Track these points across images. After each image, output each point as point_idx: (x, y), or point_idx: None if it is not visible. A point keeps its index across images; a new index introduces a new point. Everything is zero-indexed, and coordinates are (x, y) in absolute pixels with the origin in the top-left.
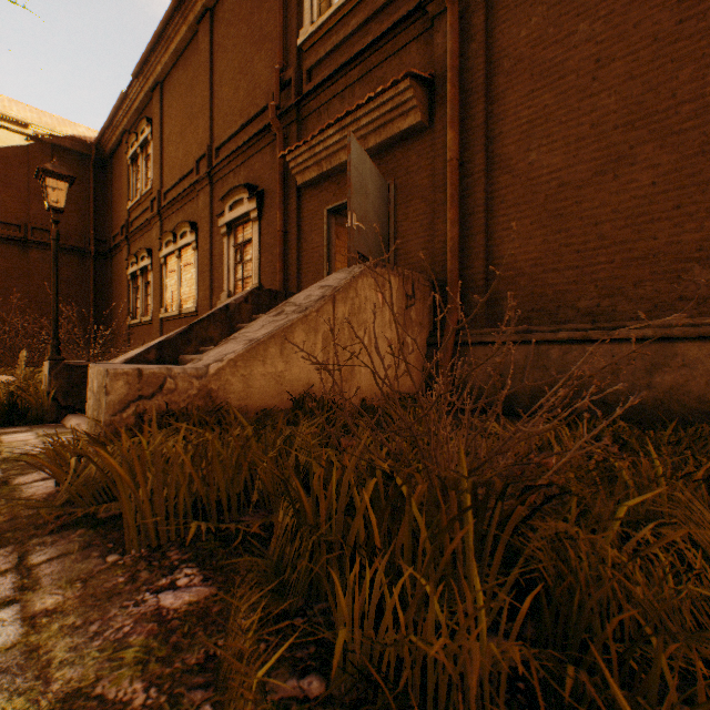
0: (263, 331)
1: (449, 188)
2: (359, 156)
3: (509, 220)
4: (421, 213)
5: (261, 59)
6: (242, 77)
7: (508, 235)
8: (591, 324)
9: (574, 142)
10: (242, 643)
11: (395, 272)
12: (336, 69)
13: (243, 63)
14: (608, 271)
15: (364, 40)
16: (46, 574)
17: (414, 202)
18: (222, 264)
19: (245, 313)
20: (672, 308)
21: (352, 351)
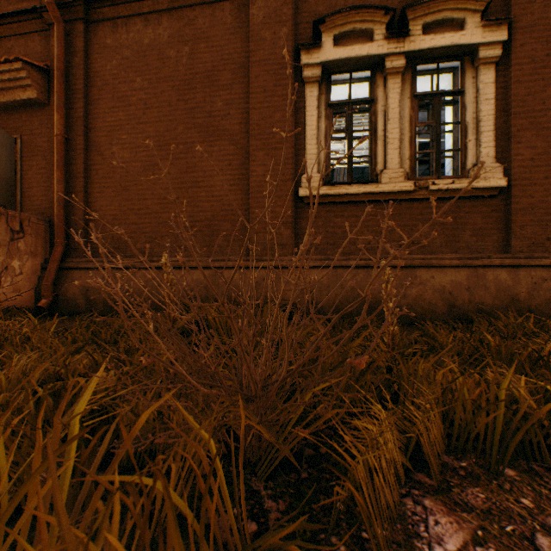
0: None
1: (57, 155)
2: None
3: (101, 187)
4: (43, 168)
5: None
6: None
7: (101, 197)
8: (139, 258)
9: (135, 147)
10: None
11: None
12: None
13: None
14: (151, 228)
15: None
16: None
17: (38, 158)
18: None
19: None
20: (177, 252)
21: None
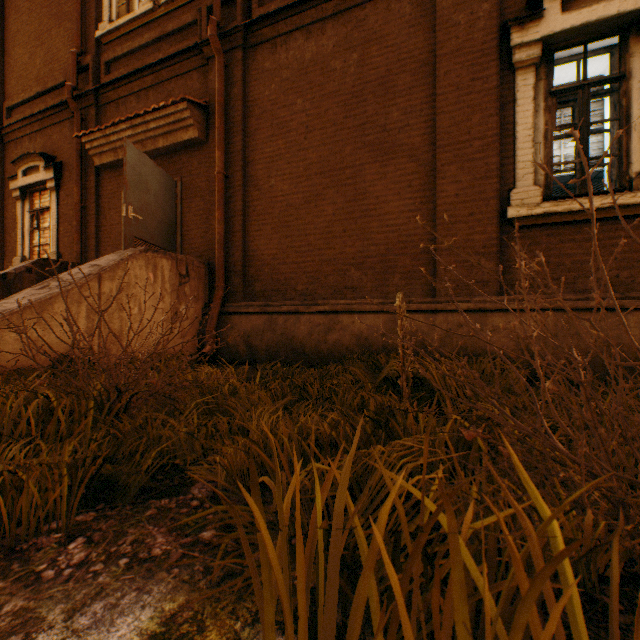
0: (22, 302)
1: (217, 194)
2: (138, 159)
3: (259, 224)
4: (201, 209)
5: (60, 34)
6: (39, 44)
7: (258, 235)
8: (301, 301)
9: (295, 178)
10: None
11: (168, 256)
12: (131, 72)
13: (40, 31)
14: (313, 267)
15: (156, 55)
16: None
17: (196, 199)
18: (15, 228)
19: (28, 282)
20: (343, 293)
21: (121, 319)
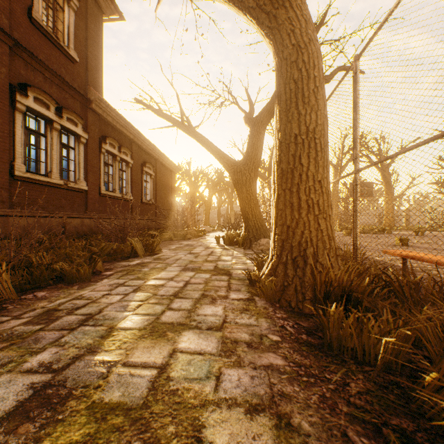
0: None
1: None
2: None
3: None
4: None
5: None
6: None
7: None
8: None
9: None
10: (78, 270)
11: None
12: None
13: None
14: None
15: None
16: (23, 311)
17: None
18: None
19: None
20: None
21: None
